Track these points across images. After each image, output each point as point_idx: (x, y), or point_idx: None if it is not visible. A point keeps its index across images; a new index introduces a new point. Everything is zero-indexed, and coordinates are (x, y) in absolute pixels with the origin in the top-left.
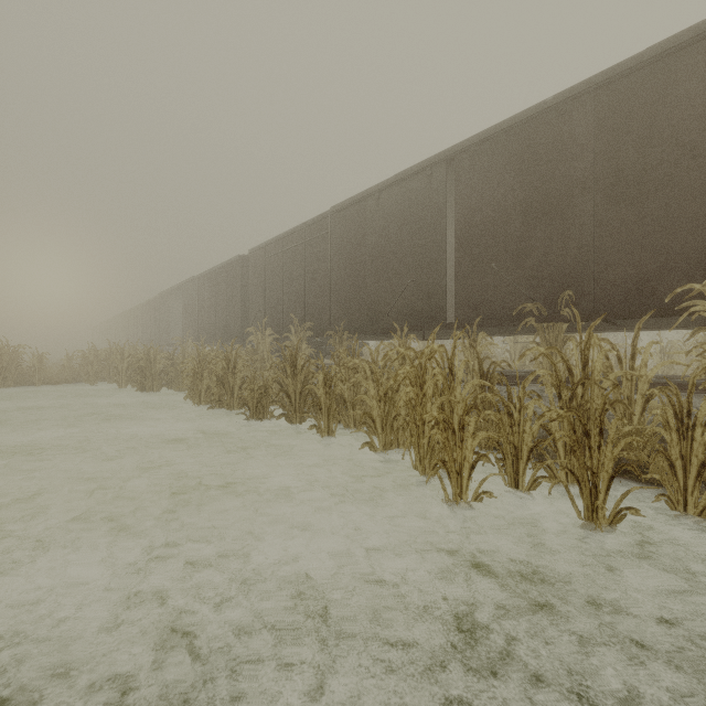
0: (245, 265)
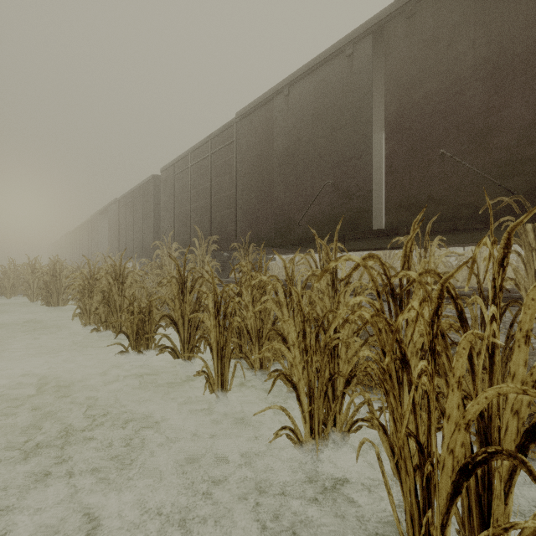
0: (158, 184)
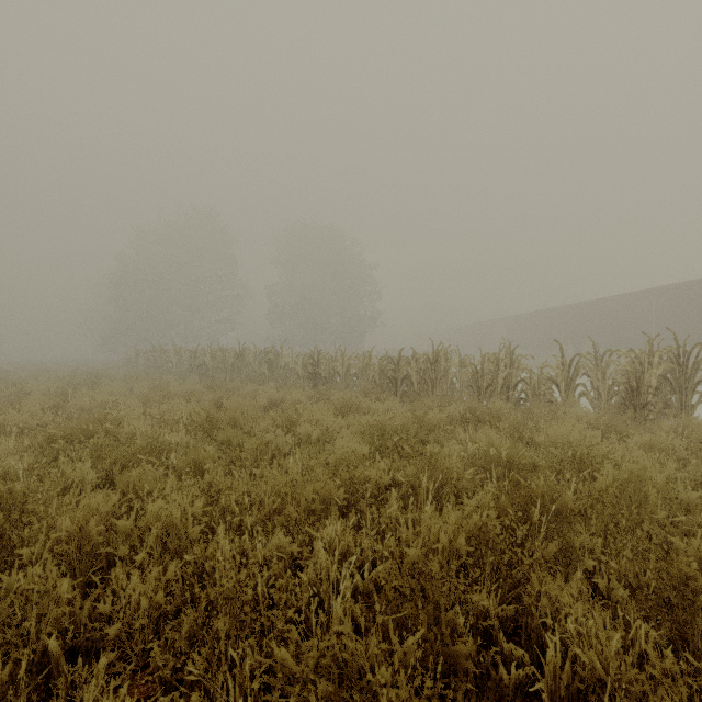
0: (552, 313)
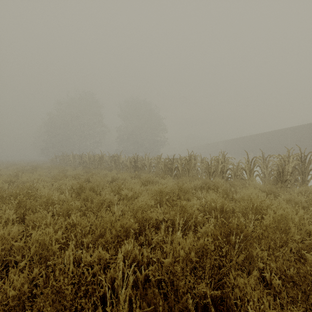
0: (243, 138)
